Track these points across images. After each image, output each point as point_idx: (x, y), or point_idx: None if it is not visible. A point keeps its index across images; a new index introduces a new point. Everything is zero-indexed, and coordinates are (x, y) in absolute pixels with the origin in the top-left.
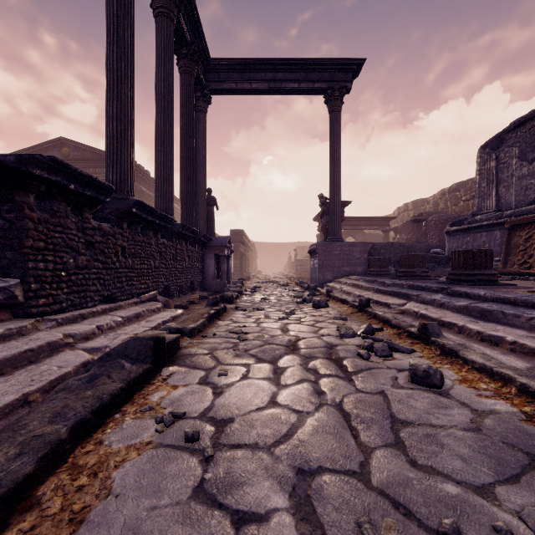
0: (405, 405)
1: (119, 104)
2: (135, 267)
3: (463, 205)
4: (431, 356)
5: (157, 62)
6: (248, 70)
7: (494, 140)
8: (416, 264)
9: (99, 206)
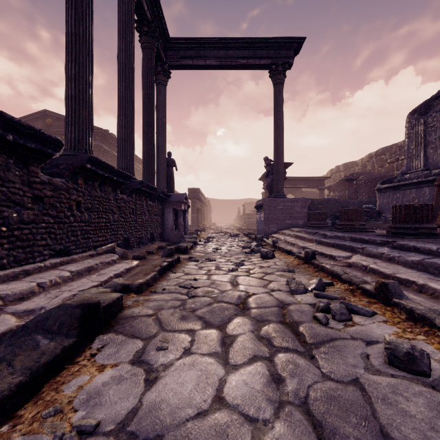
0: (395, 408)
1: (77, 66)
2: (91, 221)
3: (388, 166)
4: (397, 321)
5: (119, 34)
6: (203, 48)
7: (422, 106)
8: (355, 218)
9: (48, 161)
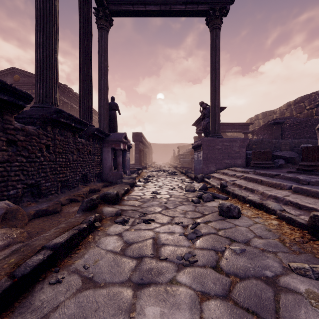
0: None
1: None
2: None
3: (307, 112)
4: None
5: None
6: None
7: None
8: None
9: None
